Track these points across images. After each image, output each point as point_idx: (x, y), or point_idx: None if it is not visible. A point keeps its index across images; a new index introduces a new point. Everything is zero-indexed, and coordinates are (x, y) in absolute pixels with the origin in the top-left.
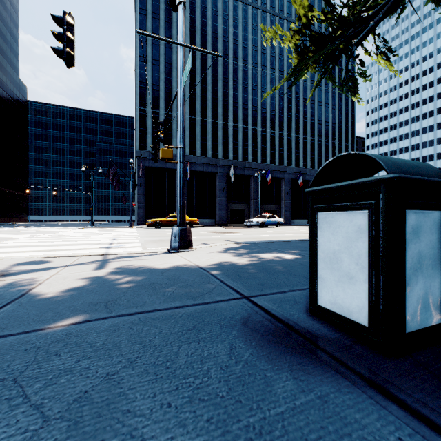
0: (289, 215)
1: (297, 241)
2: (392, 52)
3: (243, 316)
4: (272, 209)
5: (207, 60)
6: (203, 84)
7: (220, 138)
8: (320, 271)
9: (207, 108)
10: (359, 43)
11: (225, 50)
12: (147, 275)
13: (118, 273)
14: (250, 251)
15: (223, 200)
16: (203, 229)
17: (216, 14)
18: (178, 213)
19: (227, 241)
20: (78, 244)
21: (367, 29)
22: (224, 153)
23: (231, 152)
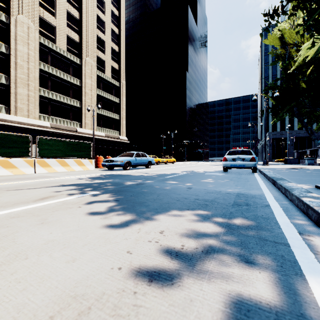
0: None
1: None
2: None
3: None
4: None
5: None
6: None
7: None
8: None
9: None
10: None
11: None
12: None
13: None
14: None
15: None
16: None
17: None
18: None
19: None
20: None
21: None
22: None
23: None
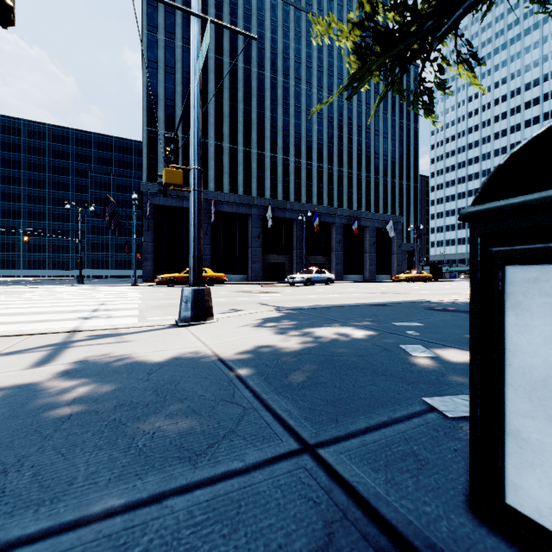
0: (341, 269)
1: (360, 306)
2: (477, 59)
3: (314, 538)
4: (320, 261)
5: (237, 72)
6: (233, 101)
7: (255, 171)
8: (514, 418)
9: (237, 132)
10: (442, 38)
11: (261, 60)
12: (118, 381)
13: (68, 376)
14: (299, 323)
15: (258, 250)
16: (232, 287)
17: (249, 14)
18: (191, 267)
19: (264, 305)
20: (42, 313)
21: (454, 19)
22: (260, 190)
23: (268, 190)
